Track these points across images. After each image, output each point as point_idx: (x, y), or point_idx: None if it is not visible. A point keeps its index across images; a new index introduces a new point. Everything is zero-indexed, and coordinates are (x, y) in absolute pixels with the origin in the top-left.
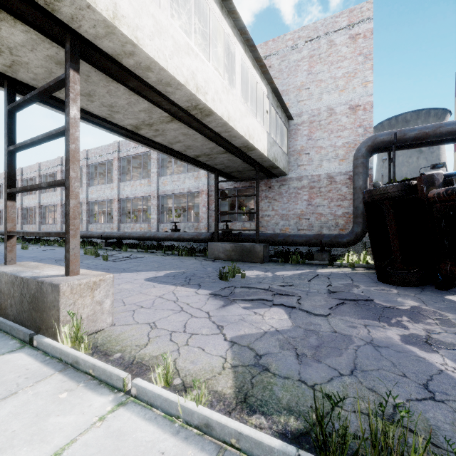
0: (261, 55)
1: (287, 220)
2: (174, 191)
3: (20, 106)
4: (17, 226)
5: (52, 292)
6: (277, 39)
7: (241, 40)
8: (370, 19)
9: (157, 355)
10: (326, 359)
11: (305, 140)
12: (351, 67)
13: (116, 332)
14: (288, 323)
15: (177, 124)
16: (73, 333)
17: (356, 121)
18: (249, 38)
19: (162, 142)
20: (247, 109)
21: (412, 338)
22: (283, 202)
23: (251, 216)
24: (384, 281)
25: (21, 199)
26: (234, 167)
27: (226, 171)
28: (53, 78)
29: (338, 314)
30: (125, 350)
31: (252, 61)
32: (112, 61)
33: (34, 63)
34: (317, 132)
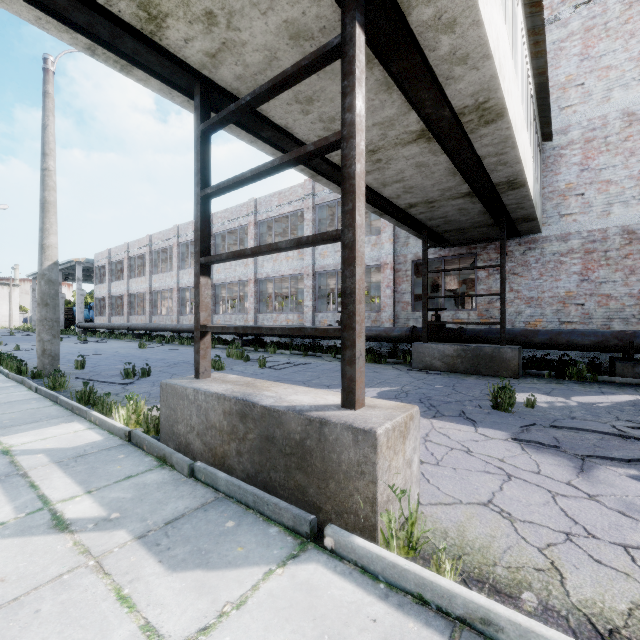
0: None
1: (539, 307)
2: (339, 265)
3: (223, 121)
4: (123, 317)
5: (355, 444)
6: None
7: None
8: None
9: (630, 613)
10: None
11: (575, 171)
12: None
13: (445, 523)
14: None
15: (419, 146)
16: (402, 531)
17: None
18: None
19: (372, 182)
20: (523, 115)
21: None
22: (530, 278)
23: (448, 301)
24: None
25: (128, 283)
26: (459, 221)
27: (439, 230)
28: (269, 70)
29: None
30: (529, 584)
31: (525, 34)
32: (398, 14)
33: (255, 41)
34: (600, 157)
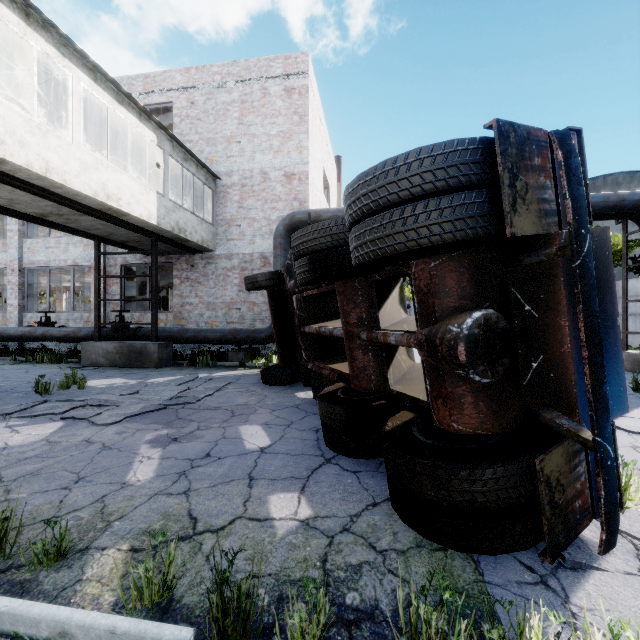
0: (182, 85)
1: (214, 310)
2: (51, 263)
3: None
4: None
5: None
6: (202, 68)
7: (83, 64)
8: (306, 74)
9: None
10: (11, 469)
11: (236, 207)
12: (286, 126)
13: None
14: (40, 437)
15: None
16: None
17: (292, 192)
18: (96, 65)
19: None
20: (102, 159)
21: (168, 436)
22: (209, 287)
23: None
24: (263, 381)
25: None
26: (122, 234)
27: (115, 239)
28: None
29: (131, 421)
30: None
31: (116, 95)
32: None
33: None
34: (250, 200)
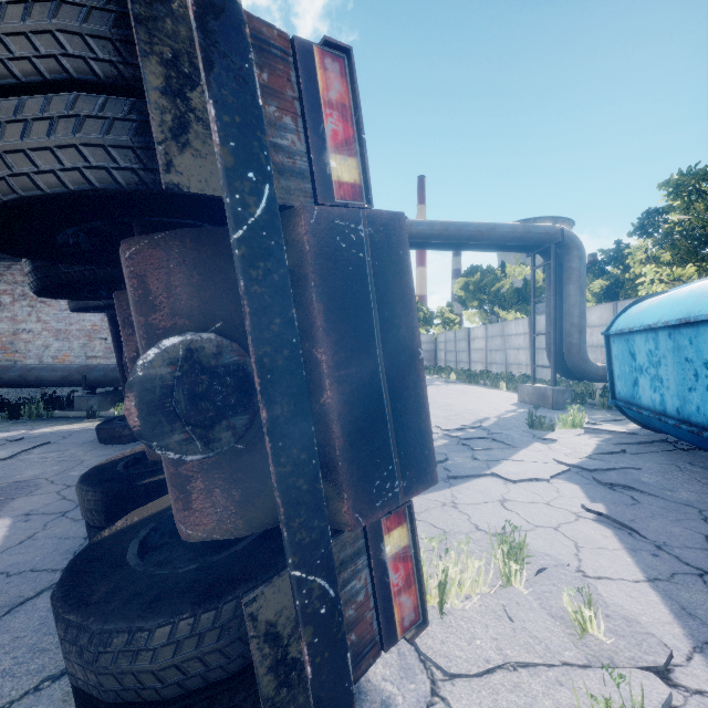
0: None
1: (67, 340)
2: None
3: None
4: None
5: None
6: None
7: None
8: None
9: None
10: None
11: None
12: None
13: None
14: None
15: None
16: None
17: None
18: None
19: None
20: None
21: None
22: (59, 308)
23: None
24: (98, 438)
25: None
26: None
27: None
28: None
29: None
30: None
31: None
32: None
33: None
34: None
